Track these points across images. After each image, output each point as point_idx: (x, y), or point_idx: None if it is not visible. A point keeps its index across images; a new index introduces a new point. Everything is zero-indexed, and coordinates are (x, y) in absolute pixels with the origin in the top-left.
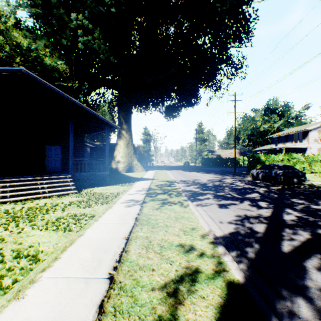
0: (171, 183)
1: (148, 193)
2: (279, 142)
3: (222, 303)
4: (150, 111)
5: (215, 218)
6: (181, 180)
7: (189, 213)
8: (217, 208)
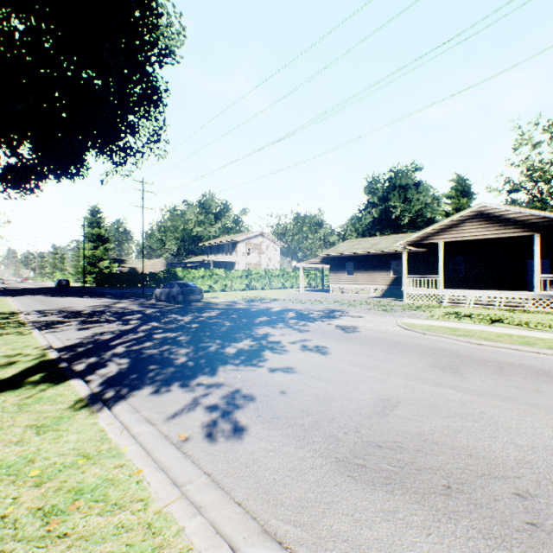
0: (12, 315)
1: None
2: (211, 253)
3: (32, 366)
4: None
5: (65, 338)
6: (36, 310)
7: (30, 338)
8: (75, 331)
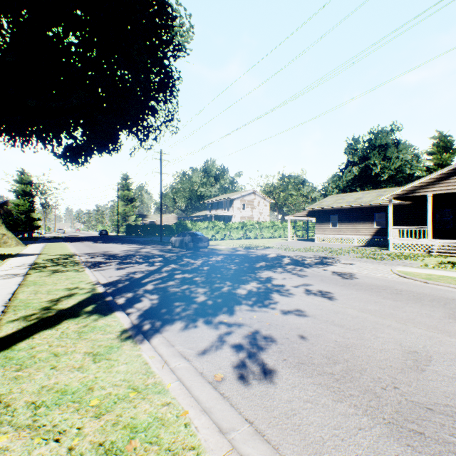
0: (70, 256)
1: (34, 267)
2: (212, 209)
3: (86, 298)
4: (34, 148)
5: (108, 275)
6: (86, 253)
7: (83, 275)
8: (115, 270)
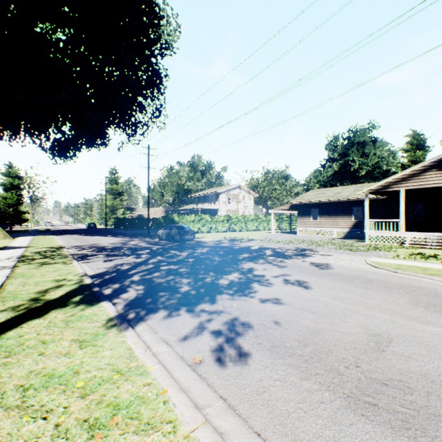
0: (58, 249)
1: (22, 259)
2: (199, 202)
3: (74, 289)
4: (22, 142)
5: (96, 267)
6: (74, 245)
7: (71, 267)
8: (102, 262)
